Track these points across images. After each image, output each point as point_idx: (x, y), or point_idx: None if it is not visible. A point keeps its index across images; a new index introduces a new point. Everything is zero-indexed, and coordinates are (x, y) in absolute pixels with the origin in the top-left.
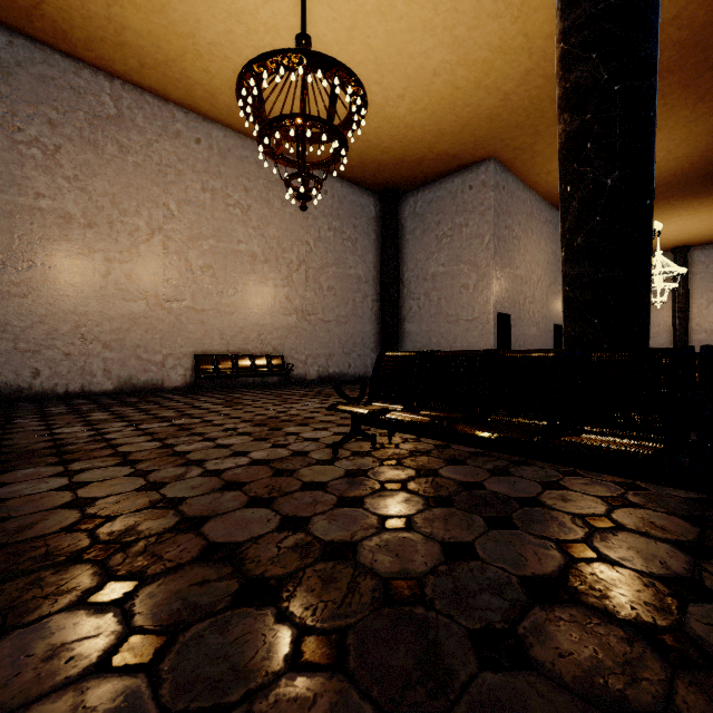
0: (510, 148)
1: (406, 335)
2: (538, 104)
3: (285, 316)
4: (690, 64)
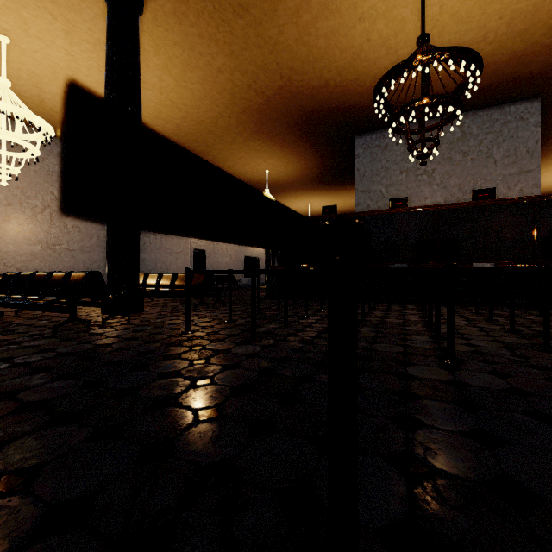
0: (198, 151)
1: (142, 261)
2: (200, 133)
3: (30, 246)
4: (265, 131)
